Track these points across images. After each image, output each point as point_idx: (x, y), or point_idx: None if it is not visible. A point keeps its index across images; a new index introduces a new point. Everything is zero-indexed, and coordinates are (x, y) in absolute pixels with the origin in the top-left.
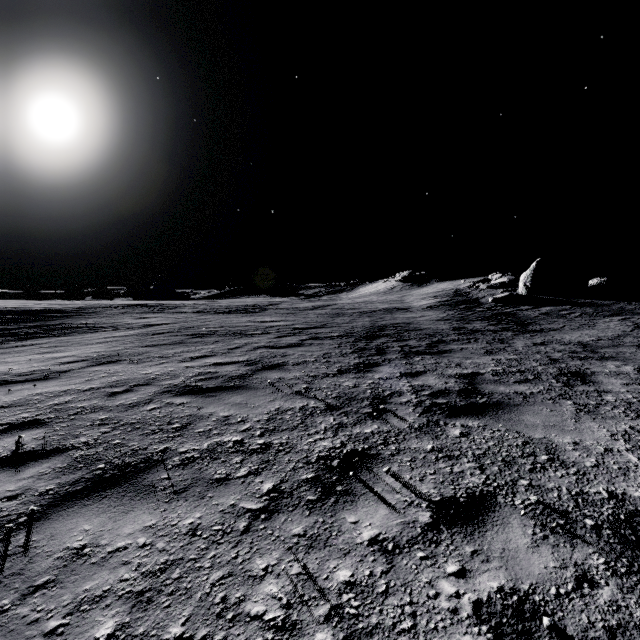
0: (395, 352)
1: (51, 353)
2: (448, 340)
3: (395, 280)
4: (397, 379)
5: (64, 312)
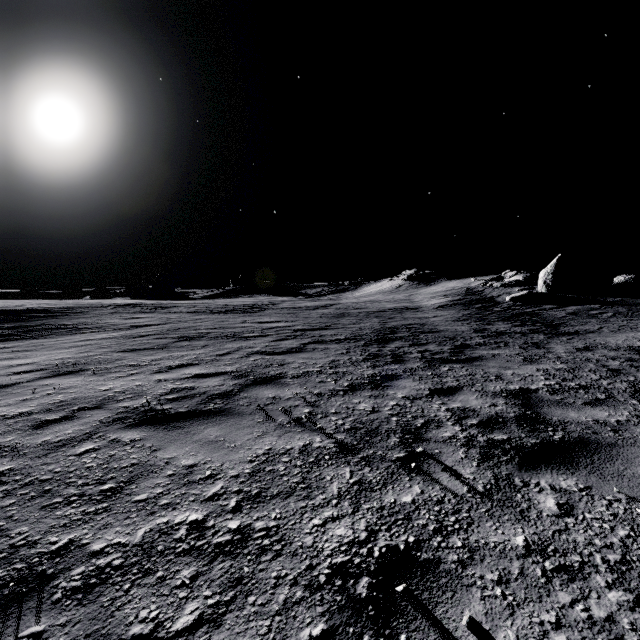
0: (415, 359)
1: (10, 359)
2: (473, 344)
3: (401, 279)
4: (428, 399)
5: (49, 312)
